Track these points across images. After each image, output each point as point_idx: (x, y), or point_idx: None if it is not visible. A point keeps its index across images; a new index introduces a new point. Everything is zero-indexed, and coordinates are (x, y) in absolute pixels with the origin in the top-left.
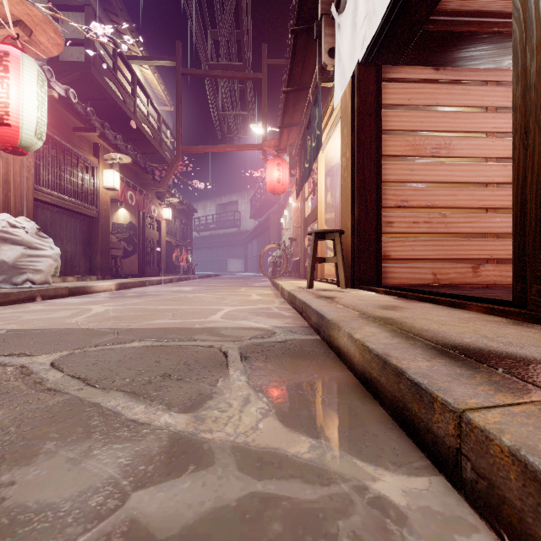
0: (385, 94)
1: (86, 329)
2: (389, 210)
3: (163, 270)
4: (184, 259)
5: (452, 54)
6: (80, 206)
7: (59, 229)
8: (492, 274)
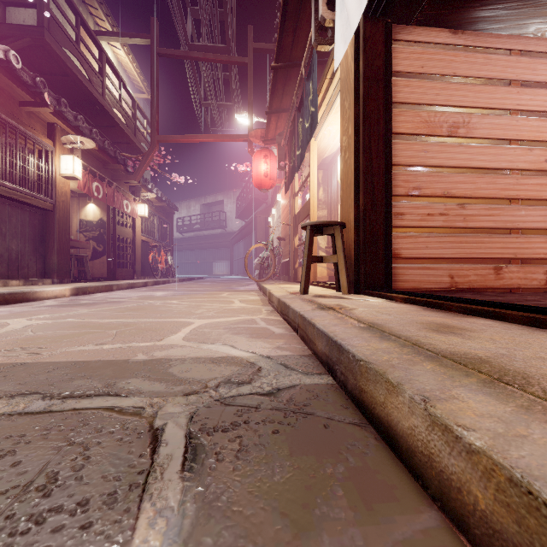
0: (395, 59)
1: None
2: (399, 199)
3: (138, 273)
4: (163, 261)
5: (475, 12)
6: (29, 196)
7: None
8: (516, 276)
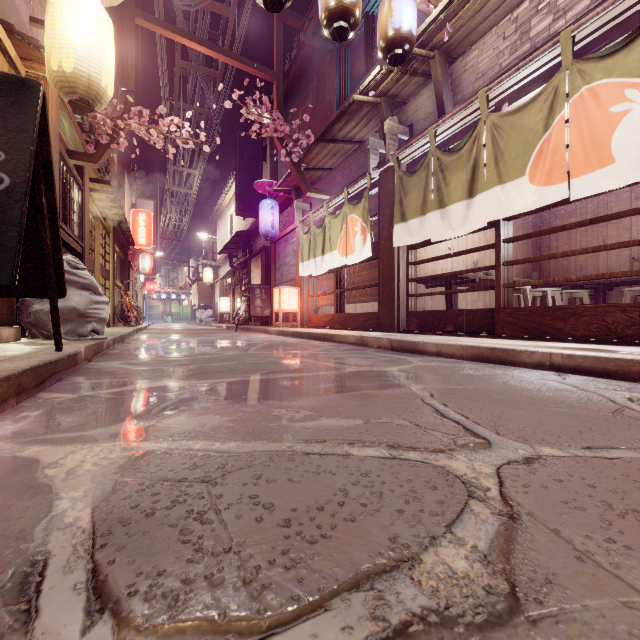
0: None
1: None
2: None
3: None
4: None
5: None
6: None
7: None
8: None
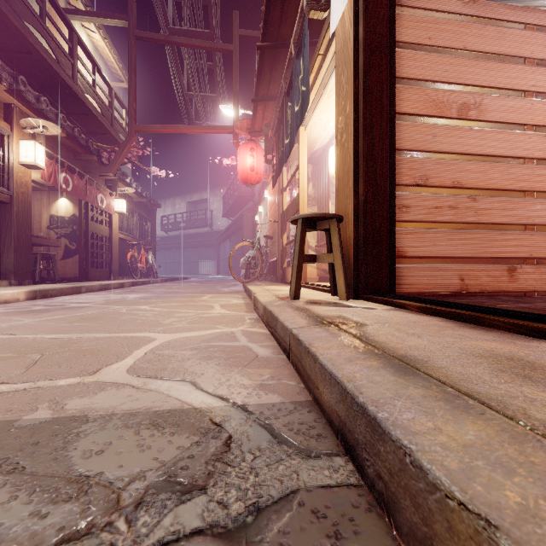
0: (399, 27)
1: None
2: (403, 189)
3: (115, 273)
4: (143, 260)
5: None
6: None
7: None
8: (531, 278)
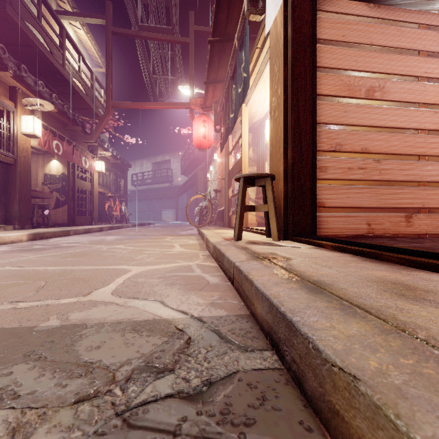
0: (319, 27)
1: None
2: (323, 154)
3: (96, 220)
4: (118, 209)
5: None
6: None
7: None
8: (424, 223)
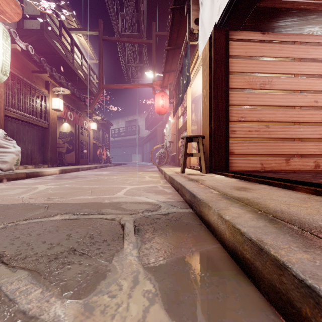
0: (231, 48)
1: (26, 204)
2: (233, 123)
3: (91, 161)
4: (104, 154)
5: (273, 23)
6: (37, 120)
7: (22, 135)
8: (298, 164)
